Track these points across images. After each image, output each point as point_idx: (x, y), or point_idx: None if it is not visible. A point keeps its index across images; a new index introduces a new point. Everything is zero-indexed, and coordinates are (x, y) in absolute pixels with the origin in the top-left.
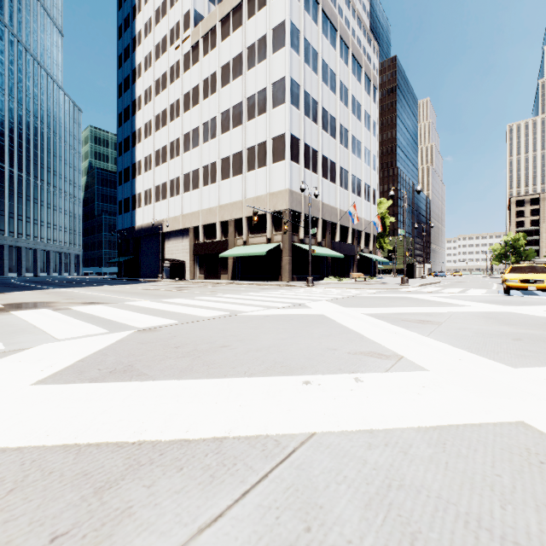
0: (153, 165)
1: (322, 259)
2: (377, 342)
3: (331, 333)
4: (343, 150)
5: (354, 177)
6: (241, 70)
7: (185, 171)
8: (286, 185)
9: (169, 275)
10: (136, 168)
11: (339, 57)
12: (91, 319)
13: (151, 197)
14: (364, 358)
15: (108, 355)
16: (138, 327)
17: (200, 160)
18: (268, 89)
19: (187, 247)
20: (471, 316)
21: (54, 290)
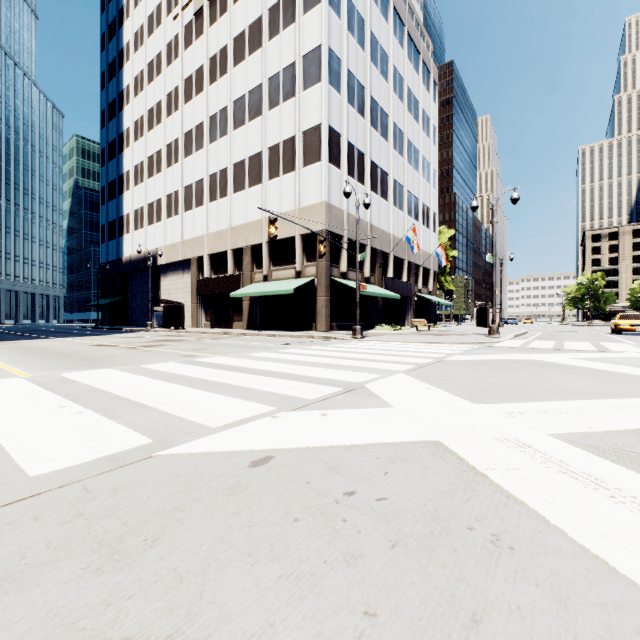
0: (144, 175)
1: (371, 301)
2: None
3: None
4: (397, 158)
5: (410, 194)
6: (260, 40)
7: (186, 182)
8: (322, 196)
9: (162, 322)
10: (123, 181)
11: (393, 34)
12: None
13: (142, 219)
14: None
15: None
16: None
17: (206, 167)
18: (297, 63)
19: (189, 285)
20: None
21: None
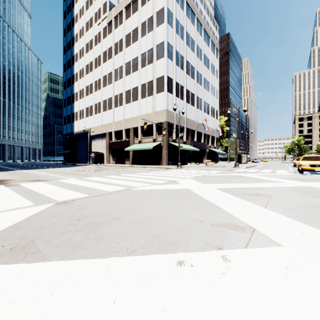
0: (84, 95)
1: (186, 152)
2: (231, 213)
3: (196, 205)
4: (199, 86)
5: (205, 102)
6: (137, 37)
7: (104, 98)
8: (164, 107)
9: (94, 161)
10: (74, 97)
11: (197, 31)
12: (28, 193)
13: (83, 114)
14: (225, 231)
15: (20, 228)
16: (57, 200)
17: (113, 92)
18: (153, 48)
19: (105, 144)
20: (288, 190)
21: (18, 171)
